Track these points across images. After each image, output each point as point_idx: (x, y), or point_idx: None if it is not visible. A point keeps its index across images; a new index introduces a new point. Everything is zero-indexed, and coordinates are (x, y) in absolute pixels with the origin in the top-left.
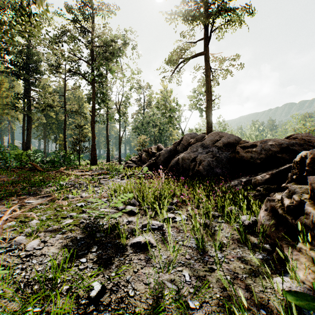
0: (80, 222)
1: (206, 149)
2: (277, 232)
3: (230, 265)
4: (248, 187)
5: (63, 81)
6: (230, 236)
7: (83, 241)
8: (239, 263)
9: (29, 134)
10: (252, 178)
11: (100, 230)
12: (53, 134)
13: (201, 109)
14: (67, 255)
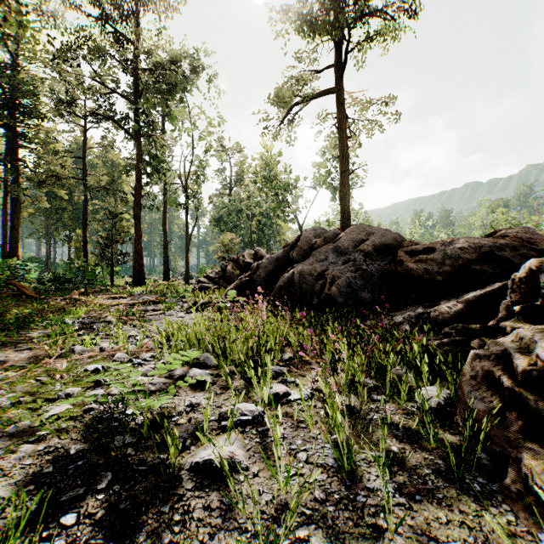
0: (86, 410)
1: (343, 257)
2: (503, 427)
3: (416, 513)
4: (424, 327)
5: (82, 133)
6: (403, 433)
7: (81, 461)
8: (435, 506)
9: (17, 228)
10: (430, 309)
11: (123, 430)
12: (64, 229)
13: (330, 188)
14: (23, 514)
